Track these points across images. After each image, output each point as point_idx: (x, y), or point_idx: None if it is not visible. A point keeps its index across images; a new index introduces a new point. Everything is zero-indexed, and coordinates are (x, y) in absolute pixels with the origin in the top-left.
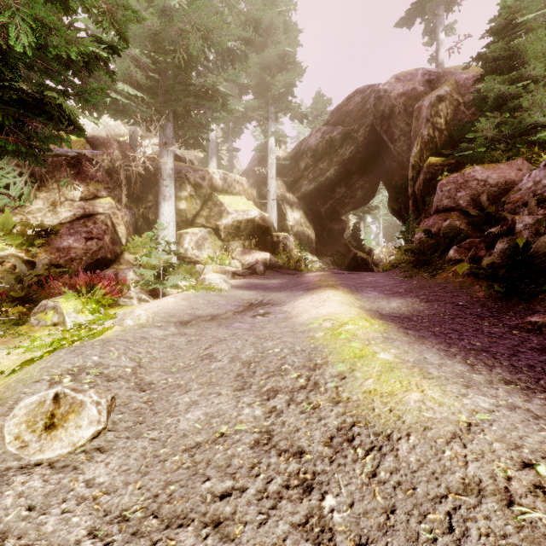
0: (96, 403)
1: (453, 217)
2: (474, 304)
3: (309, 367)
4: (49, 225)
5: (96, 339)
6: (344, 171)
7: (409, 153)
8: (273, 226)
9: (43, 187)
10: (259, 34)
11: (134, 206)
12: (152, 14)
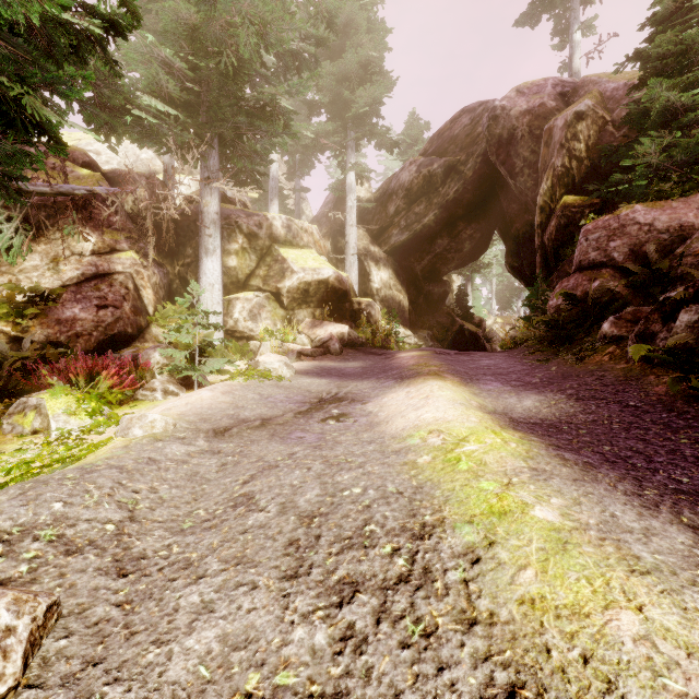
0: (5, 630)
1: (604, 275)
2: (654, 405)
3: (412, 531)
4: (47, 288)
5: (75, 466)
6: (447, 217)
7: (536, 192)
8: (353, 289)
9: (41, 237)
10: (334, 32)
11: (167, 263)
12: (189, 3)
